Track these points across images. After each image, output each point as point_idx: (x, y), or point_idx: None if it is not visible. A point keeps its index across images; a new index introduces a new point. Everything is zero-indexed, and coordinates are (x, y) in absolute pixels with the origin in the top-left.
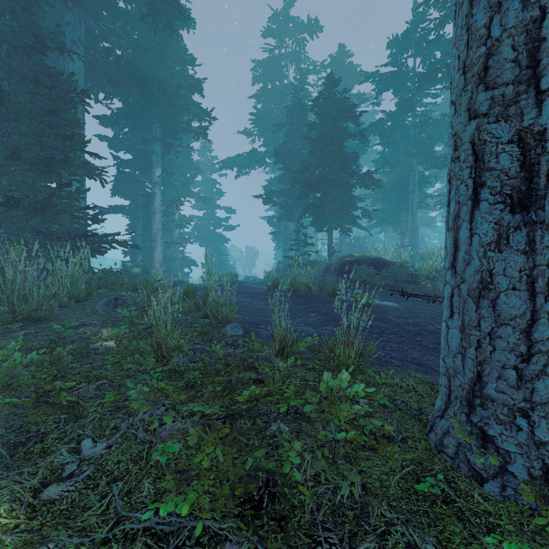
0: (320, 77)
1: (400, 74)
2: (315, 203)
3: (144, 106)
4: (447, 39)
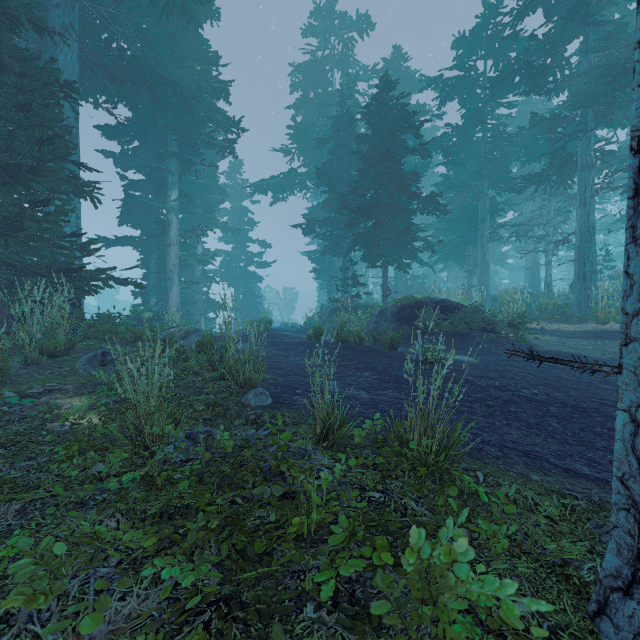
0: (371, 85)
1: (468, 79)
2: (366, 233)
3: (156, 113)
4: (524, 37)
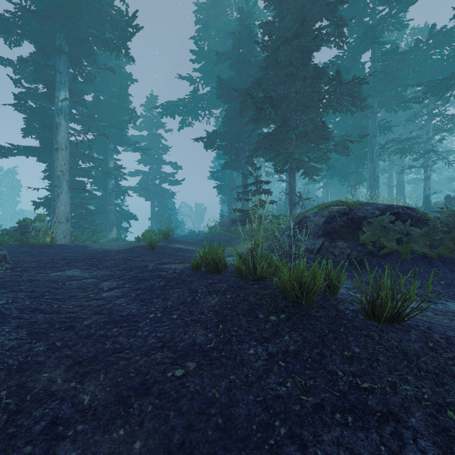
0: None
1: (360, 2)
2: (272, 133)
3: None
4: None
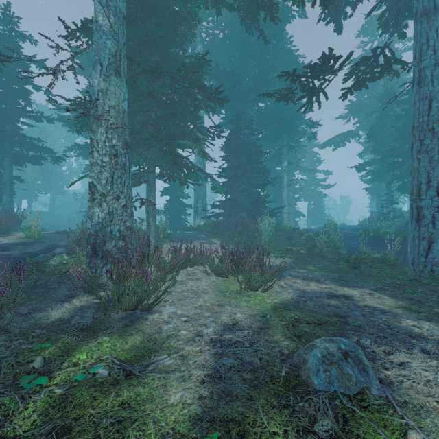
0: None
1: None
2: (401, 173)
3: (279, 131)
4: None
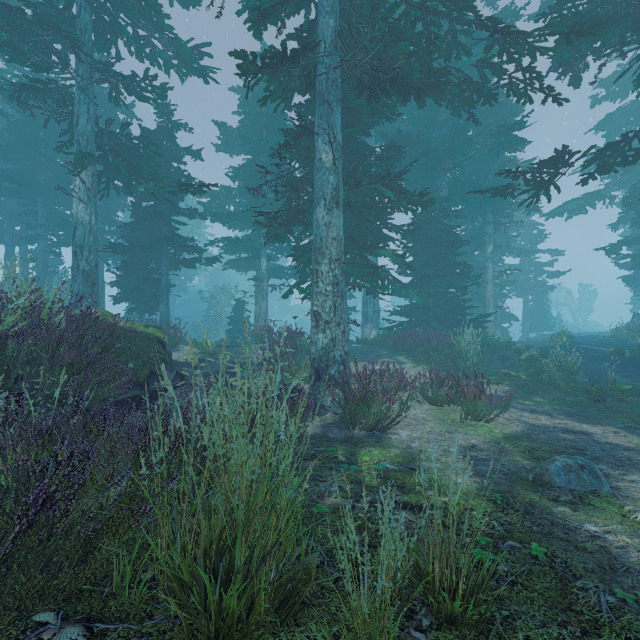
0: None
1: None
2: None
3: (482, 204)
4: None
